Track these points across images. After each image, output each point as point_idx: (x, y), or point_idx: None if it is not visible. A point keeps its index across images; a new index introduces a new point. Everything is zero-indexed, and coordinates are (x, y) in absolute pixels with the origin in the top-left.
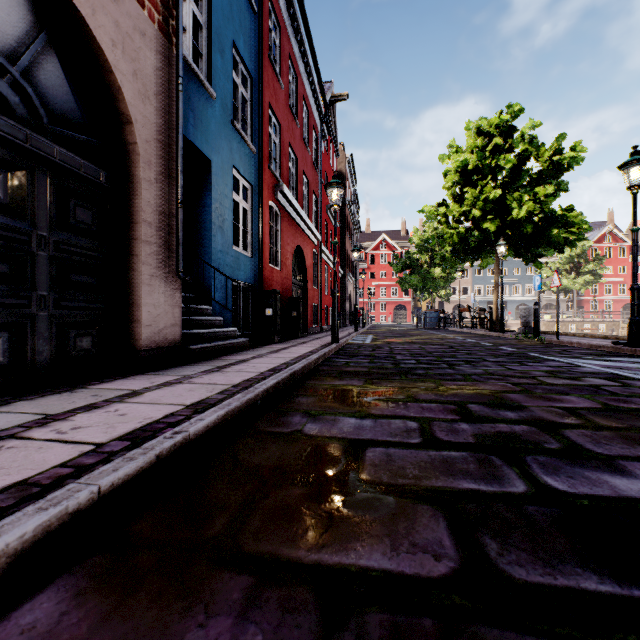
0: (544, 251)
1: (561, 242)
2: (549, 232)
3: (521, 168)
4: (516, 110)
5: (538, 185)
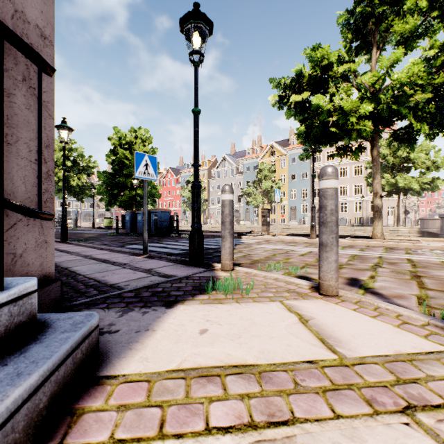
0: (86, 196)
1: (90, 195)
2: (85, 191)
3: (76, 163)
4: (74, 142)
5: (83, 171)
